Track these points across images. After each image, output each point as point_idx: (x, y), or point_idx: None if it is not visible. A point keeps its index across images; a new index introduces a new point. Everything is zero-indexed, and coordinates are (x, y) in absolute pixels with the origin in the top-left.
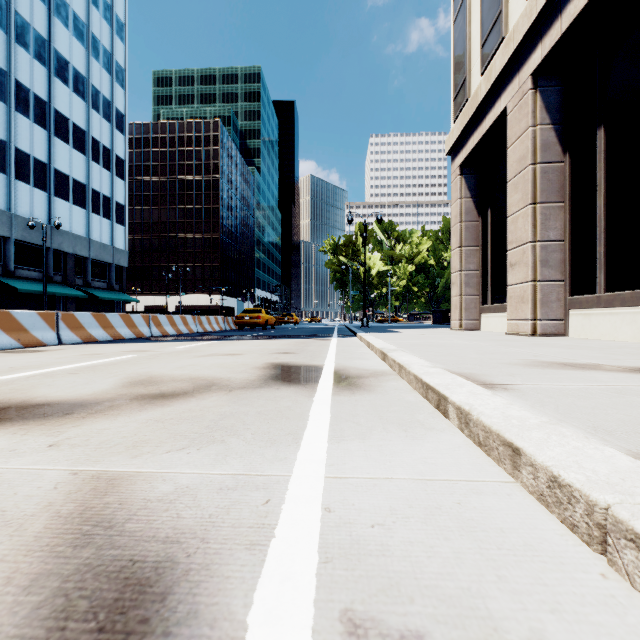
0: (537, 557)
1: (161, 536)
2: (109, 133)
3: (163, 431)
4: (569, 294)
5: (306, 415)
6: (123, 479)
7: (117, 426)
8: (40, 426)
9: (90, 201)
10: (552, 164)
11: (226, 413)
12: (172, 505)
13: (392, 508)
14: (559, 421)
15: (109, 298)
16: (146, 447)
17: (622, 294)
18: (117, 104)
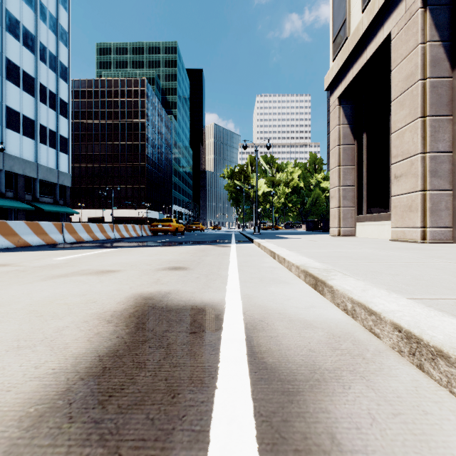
0: None
1: None
2: (55, 81)
3: None
4: None
5: None
6: None
7: None
8: None
9: (38, 133)
10: (441, 79)
11: None
12: None
13: None
14: None
15: (53, 210)
16: None
17: None
18: (61, 59)
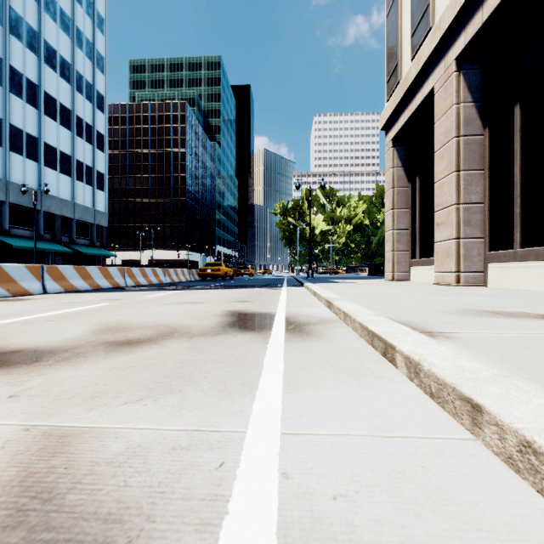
0: (524, 543)
1: (103, 512)
2: (91, 112)
3: (123, 380)
4: (488, 250)
5: (261, 363)
6: (75, 436)
7: (80, 375)
8: (6, 375)
9: (75, 170)
10: (473, 137)
11: (185, 361)
12: (120, 469)
13: (353, 473)
14: (509, 372)
15: (91, 253)
16: (104, 398)
17: (536, 249)
18: (98, 87)
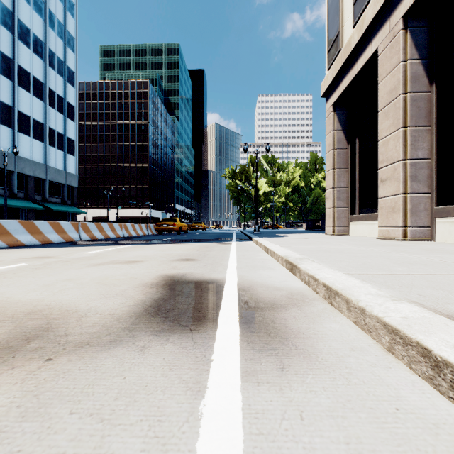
0: None
1: None
2: (62, 85)
3: None
4: (435, 204)
5: None
6: None
7: None
8: None
9: (47, 136)
10: (420, 93)
11: None
12: None
13: None
14: None
15: (62, 210)
16: None
17: None
18: (69, 64)
